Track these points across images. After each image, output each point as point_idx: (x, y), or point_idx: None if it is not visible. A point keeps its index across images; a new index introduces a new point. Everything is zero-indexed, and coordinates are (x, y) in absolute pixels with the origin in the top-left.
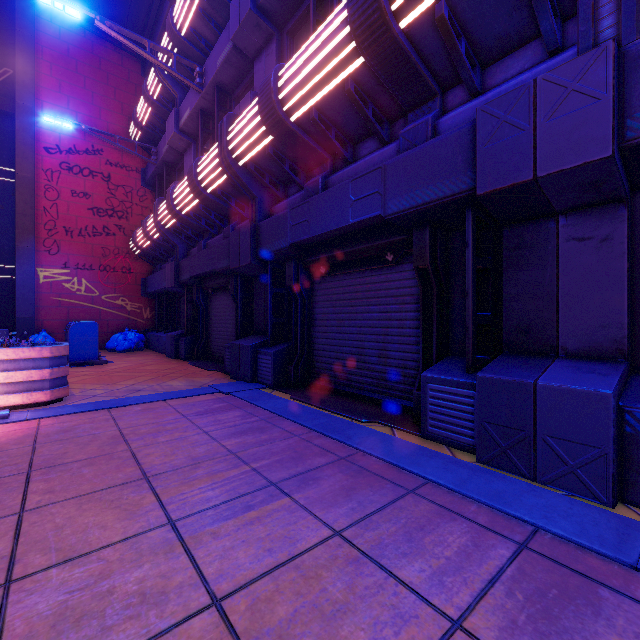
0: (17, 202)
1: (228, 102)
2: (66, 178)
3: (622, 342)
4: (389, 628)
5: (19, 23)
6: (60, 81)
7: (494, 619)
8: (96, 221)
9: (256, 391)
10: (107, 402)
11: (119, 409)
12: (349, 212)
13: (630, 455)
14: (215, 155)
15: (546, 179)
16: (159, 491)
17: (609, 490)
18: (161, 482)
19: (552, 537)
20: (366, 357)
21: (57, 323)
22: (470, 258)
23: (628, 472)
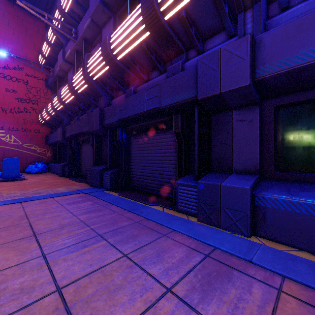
0: None
1: (90, 47)
2: (2, 82)
3: (257, 166)
4: (138, 294)
5: None
6: None
7: (186, 286)
8: (20, 105)
9: (101, 192)
10: (21, 199)
11: (27, 202)
12: (145, 105)
13: (257, 215)
14: (81, 74)
15: (225, 93)
16: (40, 241)
17: (248, 230)
18: (42, 237)
19: (220, 251)
20: (154, 174)
21: None
22: (196, 128)
23: (256, 222)
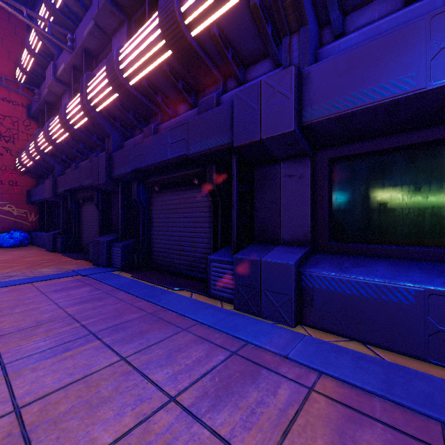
0: None
1: (94, 63)
2: None
3: (308, 235)
4: (130, 407)
5: None
6: None
7: (196, 393)
8: None
9: (108, 273)
10: None
11: None
12: (168, 151)
13: (304, 298)
14: (78, 102)
15: (266, 140)
16: (0, 346)
17: (292, 318)
18: (5, 340)
19: (253, 346)
20: (183, 247)
21: None
22: (235, 184)
23: (303, 307)
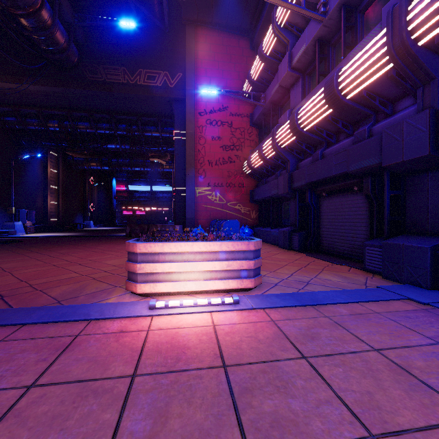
0: (186, 148)
1: (352, 17)
2: (209, 129)
3: None
4: None
5: (187, 41)
6: (206, 69)
7: None
8: (224, 154)
9: None
10: (300, 296)
11: (324, 308)
12: None
13: None
14: (374, 51)
15: None
16: None
17: None
18: None
19: None
20: None
21: (204, 221)
22: None
23: None
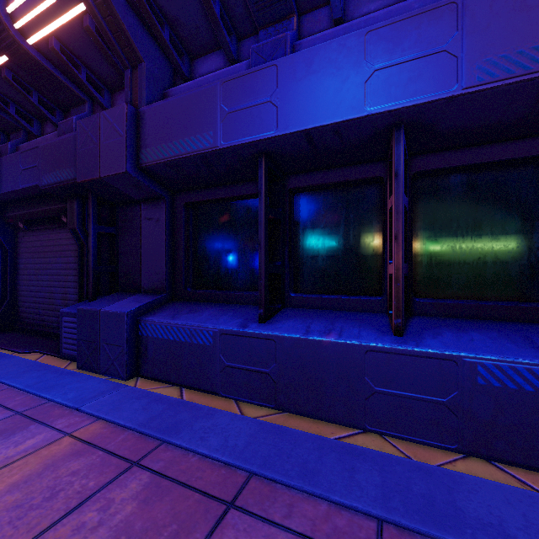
0: None
1: None
2: None
3: (163, 282)
4: None
5: None
6: None
7: None
8: None
9: None
10: None
11: None
12: (19, 178)
13: (141, 348)
14: None
15: (107, 179)
16: None
17: (125, 370)
18: None
19: (52, 404)
20: (54, 300)
21: None
22: (91, 225)
23: (140, 358)
